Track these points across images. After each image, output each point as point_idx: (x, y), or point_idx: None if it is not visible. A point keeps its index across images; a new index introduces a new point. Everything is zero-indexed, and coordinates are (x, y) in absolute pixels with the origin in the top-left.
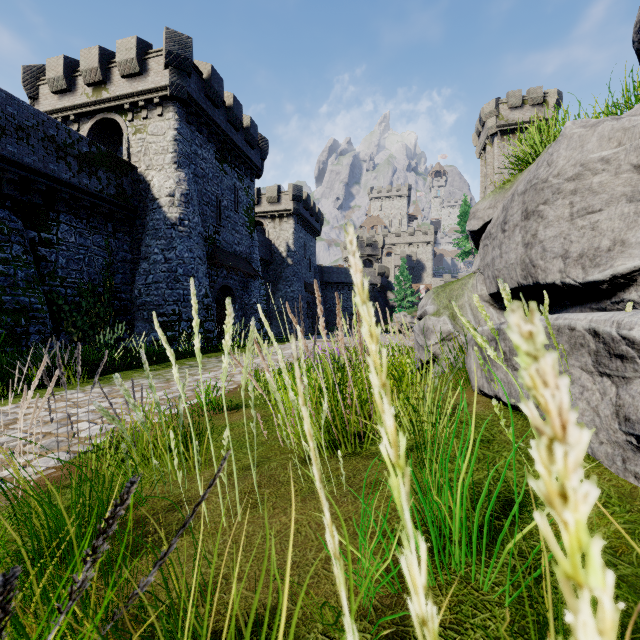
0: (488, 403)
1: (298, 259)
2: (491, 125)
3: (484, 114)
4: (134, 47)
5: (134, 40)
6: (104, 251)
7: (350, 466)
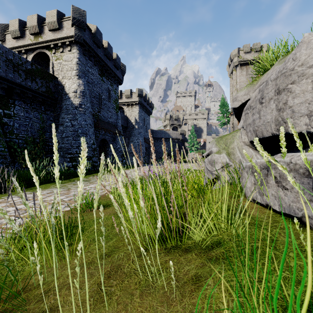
0: (261, 209)
1: (141, 126)
2: (235, 61)
3: (232, 55)
4: (55, 15)
5: (55, 11)
6: (39, 120)
7: (175, 259)
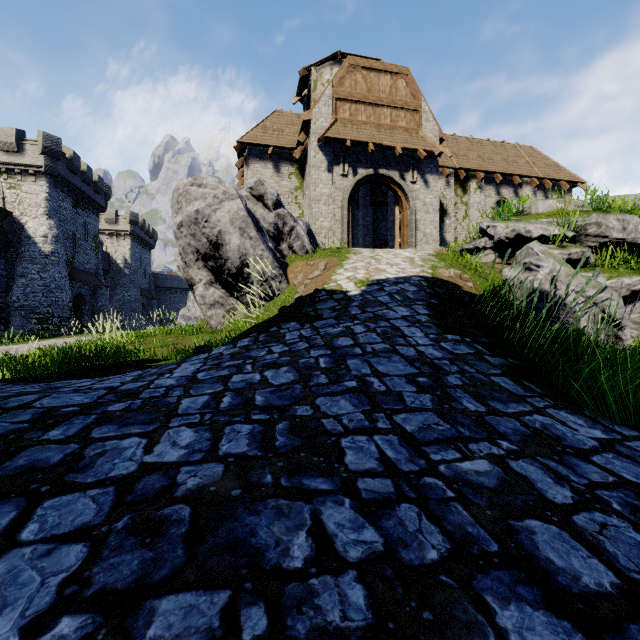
0: None
1: (135, 270)
2: None
3: None
4: (14, 136)
5: (14, 131)
6: None
7: None
